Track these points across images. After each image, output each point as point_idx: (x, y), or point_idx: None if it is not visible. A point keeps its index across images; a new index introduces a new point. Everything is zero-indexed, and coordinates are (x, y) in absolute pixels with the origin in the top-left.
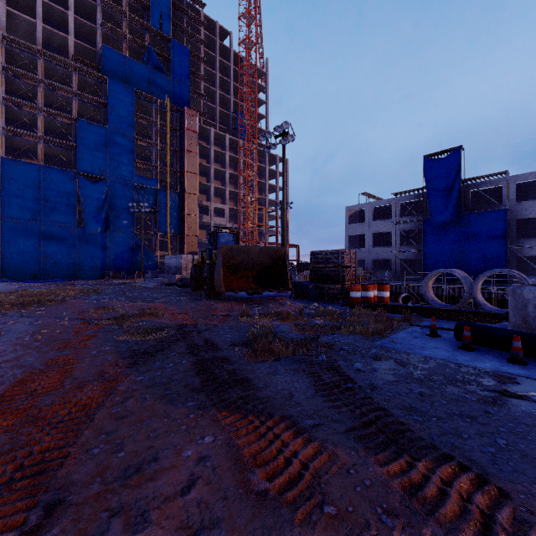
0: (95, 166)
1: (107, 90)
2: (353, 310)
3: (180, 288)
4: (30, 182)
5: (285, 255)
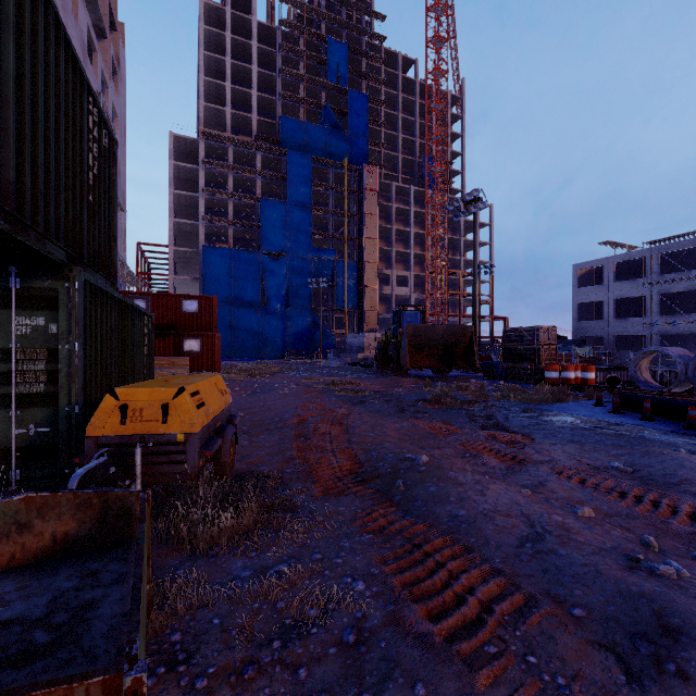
0: (276, 243)
1: (287, 163)
2: (536, 387)
3: (363, 368)
4: (224, 265)
5: (472, 333)
